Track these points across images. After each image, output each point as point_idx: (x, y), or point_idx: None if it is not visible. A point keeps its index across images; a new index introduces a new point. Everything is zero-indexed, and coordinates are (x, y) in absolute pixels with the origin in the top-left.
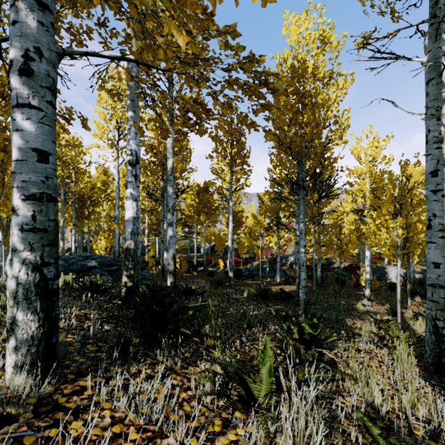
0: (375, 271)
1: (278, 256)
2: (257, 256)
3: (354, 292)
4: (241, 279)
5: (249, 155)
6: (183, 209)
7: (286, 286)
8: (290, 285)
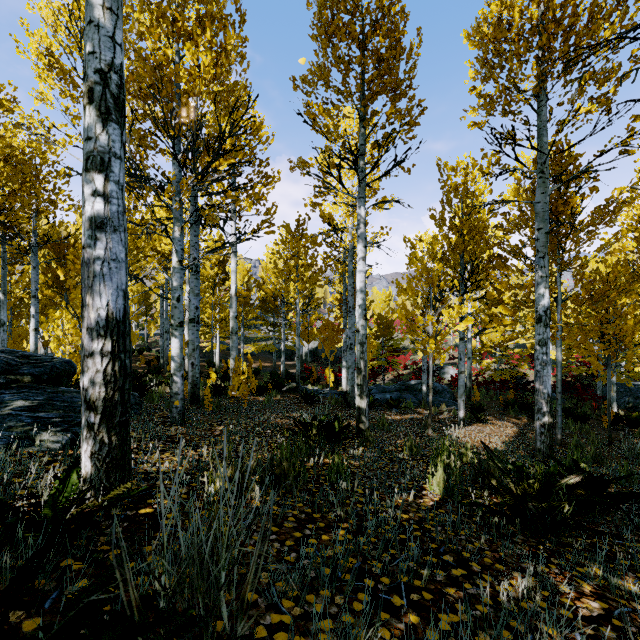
0: (622, 393)
1: (461, 360)
2: (393, 364)
3: (634, 441)
4: (375, 410)
5: (414, 68)
6: (263, 284)
7: (477, 426)
8: (484, 423)
